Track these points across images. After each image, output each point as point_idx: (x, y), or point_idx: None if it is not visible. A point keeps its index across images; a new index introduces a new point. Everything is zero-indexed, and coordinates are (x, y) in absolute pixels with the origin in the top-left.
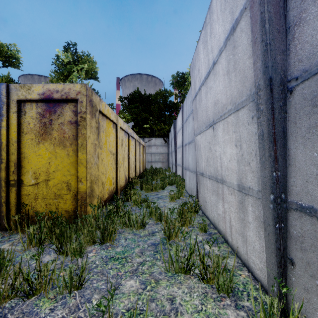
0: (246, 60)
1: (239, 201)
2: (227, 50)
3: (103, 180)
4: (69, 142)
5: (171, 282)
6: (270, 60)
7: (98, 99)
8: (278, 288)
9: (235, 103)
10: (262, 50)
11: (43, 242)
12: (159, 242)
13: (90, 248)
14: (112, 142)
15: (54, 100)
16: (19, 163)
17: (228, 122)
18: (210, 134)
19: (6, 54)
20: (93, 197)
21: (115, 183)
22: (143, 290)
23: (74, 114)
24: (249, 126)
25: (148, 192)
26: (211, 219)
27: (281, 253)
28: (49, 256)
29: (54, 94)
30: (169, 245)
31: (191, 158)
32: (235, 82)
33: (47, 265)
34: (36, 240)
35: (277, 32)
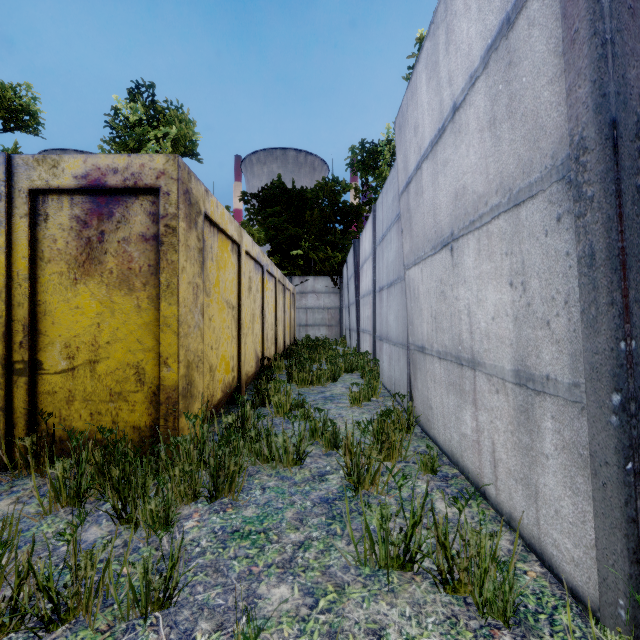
0: (543, 88)
1: (519, 407)
2: (491, 75)
3: (211, 362)
4: (140, 280)
5: (371, 590)
6: (612, 79)
7: (201, 189)
8: (632, 612)
9: (511, 189)
10: (593, 56)
11: (85, 496)
12: (336, 495)
13: (188, 510)
14: (230, 283)
15: (108, 190)
16: (33, 325)
17: (490, 233)
18: (444, 263)
19: (11, 106)
20: (191, 397)
21: (235, 367)
22: (311, 611)
23: (152, 219)
24: (548, 239)
25: (303, 386)
26: (443, 444)
27: (639, 529)
28: (97, 527)
29: (108, 176)
30: (364, 505)
31: (393, 316)
32: (511, 142)
33: (92, 553)
34: (69, 491)
35: (629, 14)
